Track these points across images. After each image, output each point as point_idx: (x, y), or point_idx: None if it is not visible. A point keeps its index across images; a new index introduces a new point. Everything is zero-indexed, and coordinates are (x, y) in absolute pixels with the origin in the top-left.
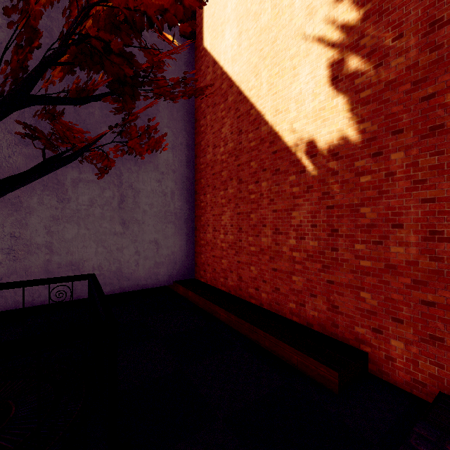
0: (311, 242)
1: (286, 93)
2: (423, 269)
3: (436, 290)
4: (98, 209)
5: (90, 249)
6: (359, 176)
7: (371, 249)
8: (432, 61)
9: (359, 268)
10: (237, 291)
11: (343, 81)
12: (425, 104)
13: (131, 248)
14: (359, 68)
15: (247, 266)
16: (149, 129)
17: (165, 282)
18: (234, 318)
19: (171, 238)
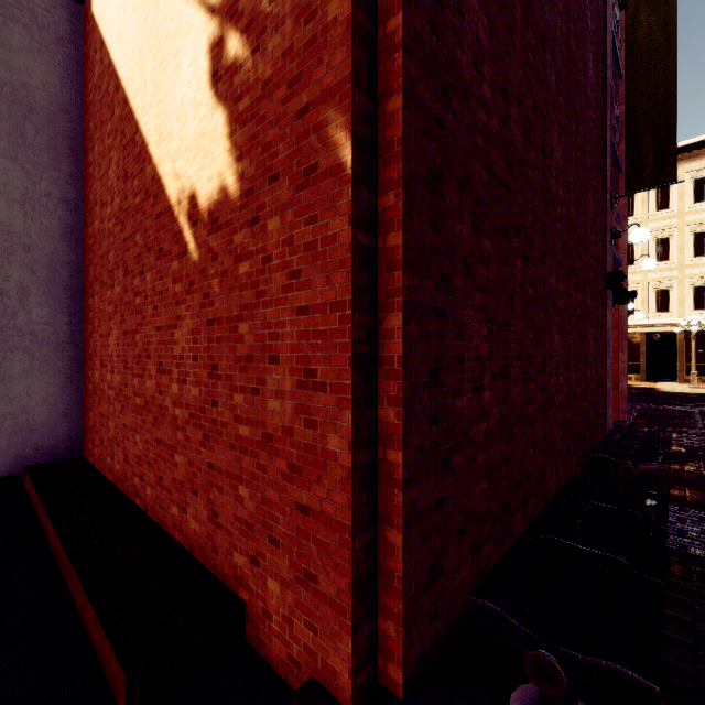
0: (192, 390)
1: (169, 103)
2: (298, 443)
3: (311, 484)
4: None
5: None
6: (238, 262)
7: (249, 403)
8: (306, 42)
9: (238, 441)
10: (123, 482)
11: (223, 80)
12: (300, 125)
13: None
14: (238, 55)
15: (133, 433)
16: None
17: (3, 469)
18: (59, 547)
19: (19, 380)
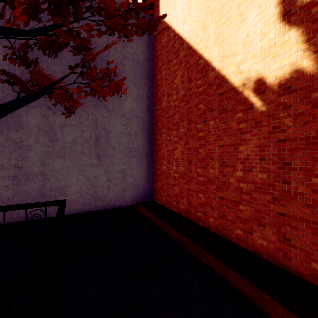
0: (259, 175)
1: (233, 39)
2: None
3: None
4: (79, 146)
5: (73, 177)
6: (317, 107)
7: None
8: None
9: (317, 203)
10: (187, 214)
11: (297, 14)
12: None
13: (104, 176)
14: None
15: (196, 193)
16: (109, 71)
17: (130, 203)
18: (185, 240)
19: (134, 168)
